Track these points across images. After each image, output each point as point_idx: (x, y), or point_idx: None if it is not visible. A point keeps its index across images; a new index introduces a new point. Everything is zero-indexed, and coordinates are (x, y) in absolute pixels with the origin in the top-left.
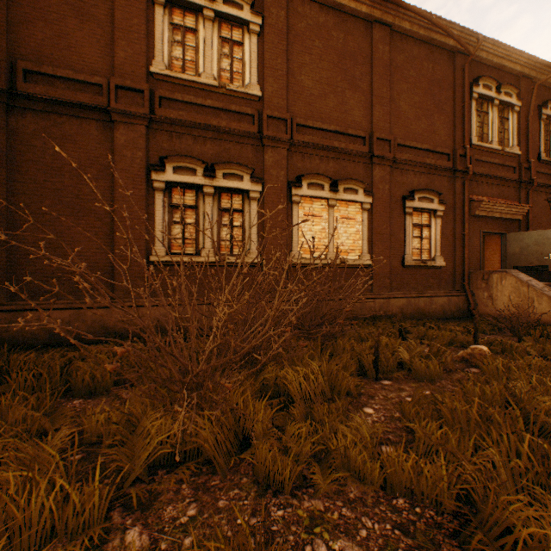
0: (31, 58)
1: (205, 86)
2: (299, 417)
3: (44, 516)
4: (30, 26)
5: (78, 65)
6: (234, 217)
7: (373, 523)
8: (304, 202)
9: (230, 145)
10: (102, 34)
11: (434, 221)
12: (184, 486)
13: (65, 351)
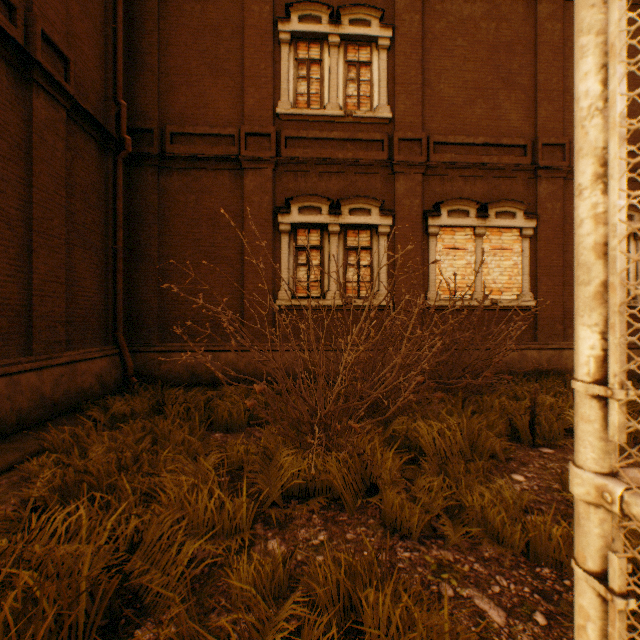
0: (176, 121)
1: (330, 118)
2: (430, 472)
3: (207, 514)
4: (175, 92)
5: (213, 120)
6: (361, 256)
7: (508, 583)
8: (443, 233)
9: (356, 178)
10: (234, 85)
11: (634, 245)
12: (315, 516)
13: (203, 391)
